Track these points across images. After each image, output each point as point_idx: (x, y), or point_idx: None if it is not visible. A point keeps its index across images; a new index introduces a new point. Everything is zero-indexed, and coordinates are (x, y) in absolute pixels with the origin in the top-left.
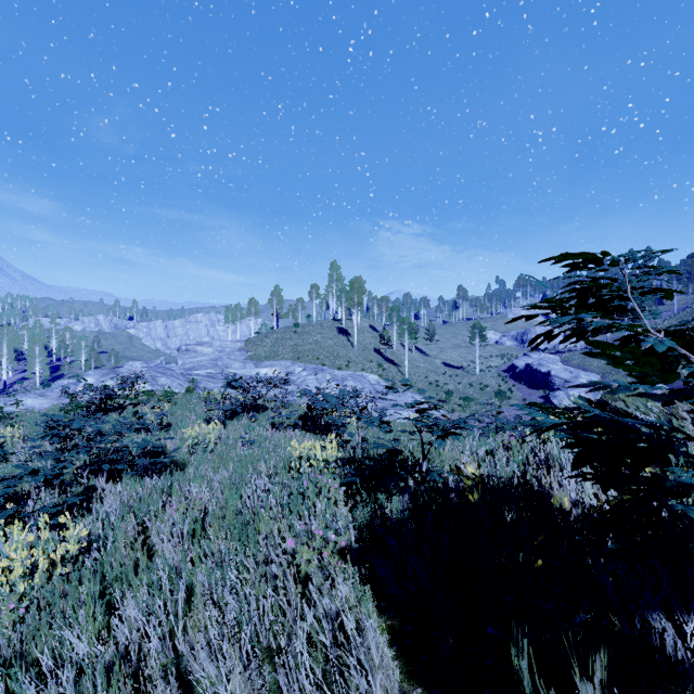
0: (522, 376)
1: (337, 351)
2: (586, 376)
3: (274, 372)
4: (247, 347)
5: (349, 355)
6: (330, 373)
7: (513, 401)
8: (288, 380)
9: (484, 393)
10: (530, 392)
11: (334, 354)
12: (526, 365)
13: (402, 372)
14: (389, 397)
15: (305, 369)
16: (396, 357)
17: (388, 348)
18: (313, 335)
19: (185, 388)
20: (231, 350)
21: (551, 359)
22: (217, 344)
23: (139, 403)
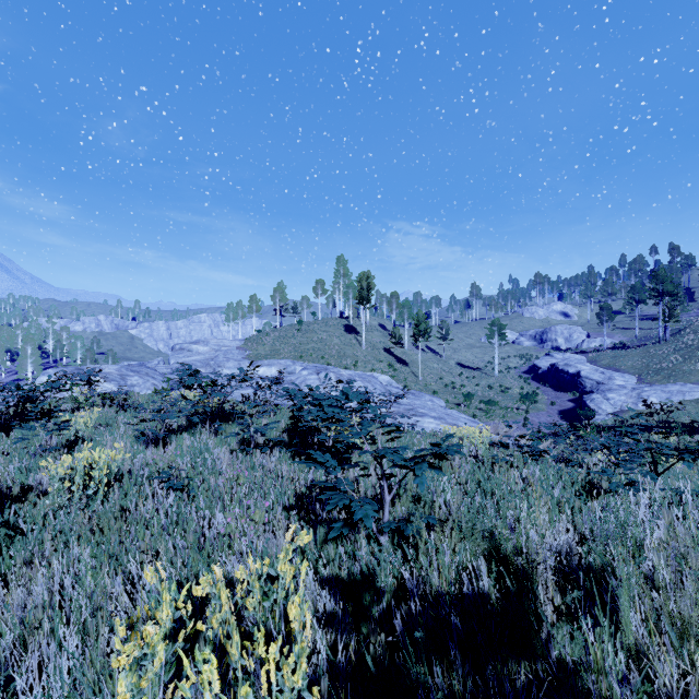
0: (545, 378)
1: (344, 350)
2: (621, 378)
3: (273, 372)
4: (246, 346)
5: (357, 354)
6: (334, 372)
7: (540, 405)
8: (281, 378)
9: (505, 396)
10: (557, 394)
11: (340, 353)
12: (550, 366)
13: (415, 373)
14: (405, 400)
15: (306, 367)
16: (407, 357)
17: (399, 347)
18: (318, 333)
19: (154, 389)
20: (229, 349)
21: (576, 359)
22: (214, 342)
23: (80, 408)
